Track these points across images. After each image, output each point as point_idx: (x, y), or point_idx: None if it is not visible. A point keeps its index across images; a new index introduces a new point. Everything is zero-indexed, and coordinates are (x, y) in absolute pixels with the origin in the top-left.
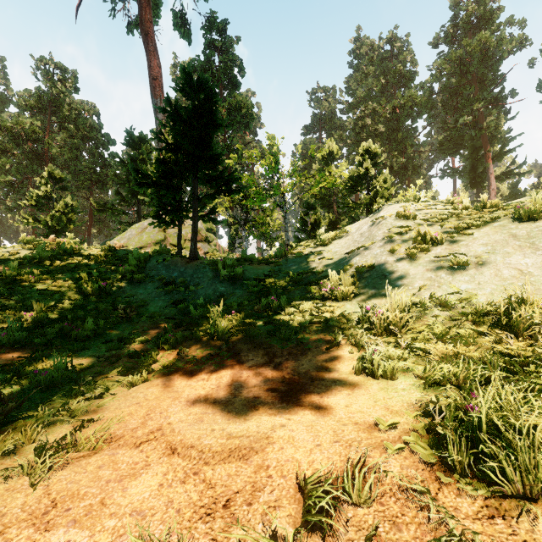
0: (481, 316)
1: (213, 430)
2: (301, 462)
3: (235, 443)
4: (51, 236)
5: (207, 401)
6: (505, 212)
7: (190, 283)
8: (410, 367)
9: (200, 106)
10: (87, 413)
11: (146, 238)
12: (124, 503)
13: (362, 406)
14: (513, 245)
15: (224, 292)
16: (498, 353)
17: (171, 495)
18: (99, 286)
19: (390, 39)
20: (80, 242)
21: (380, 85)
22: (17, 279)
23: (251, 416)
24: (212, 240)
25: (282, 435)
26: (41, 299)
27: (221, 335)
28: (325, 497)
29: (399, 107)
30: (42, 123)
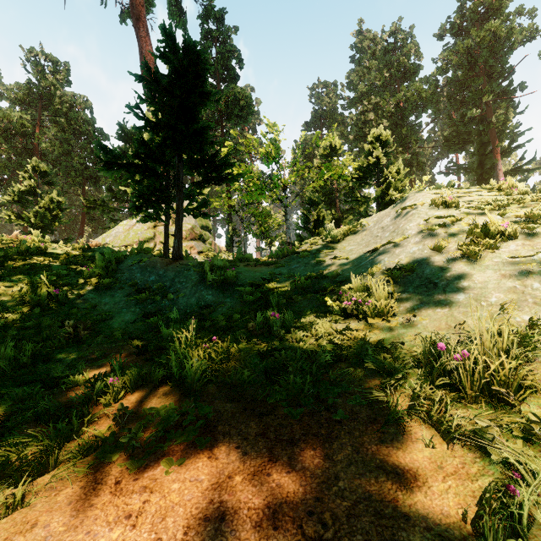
0: None
1: None
2: None
3: None
4: (15, 232)
5: None
6: None
7: (169, 289)
8: None
9: (183, 69)
10: None
11: (133, 235)
12: None
13: None
14: None
15: (211, 302)
16: None
17: None
18: (51, 294)
19: (394, 31)
20: (68, 241)
21: (383, 78)
22: None
23: None
24: (208, 238)
25: None
26: None
27: (191, 383)
28: None
29: (403, 100)
30: (33, 117)
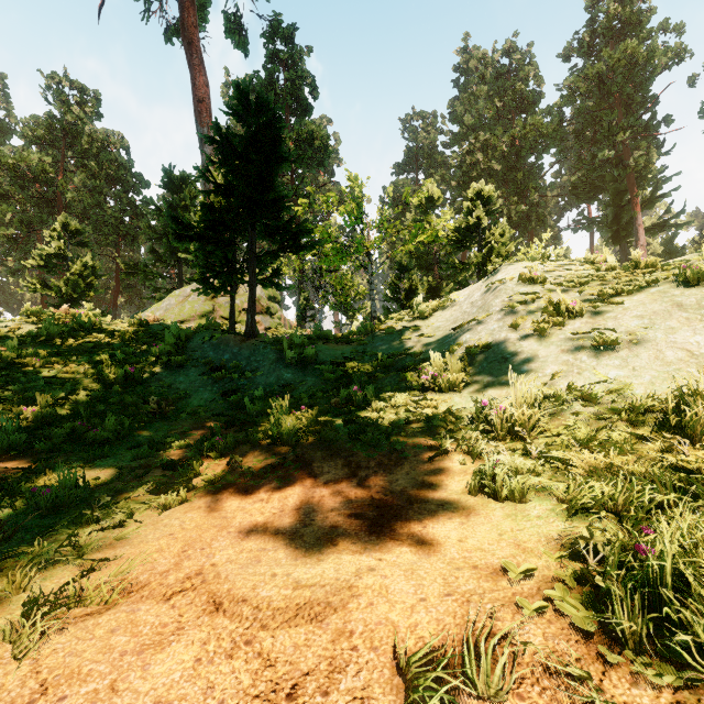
0: (639, 413)
1: (274, 575)
2: (398, 626)
3: (305, 595)
4: (63, 306)
5: (267, 532)
6: (665, 274)
7: (245, 368)
8: (545, 485)
9: (259, 134)
10: (101, 549)
11: (189, 309)
12: (143, 689)
13: (481, 541)
14: (679, 317)
15: (291, 380)
16: (667, 466)
17: (212, 677)
18: (125, 372)
19: (508, 50)
20: (104, 314)
21: (495, 109)
22: (16, 362)
23: (328, 554)
24: (276, 311)
25: (371, 584)
26: (48, 389)
27: (286, 439)
28: (438, 688)
29: (519, 138)
30: (54, 159)
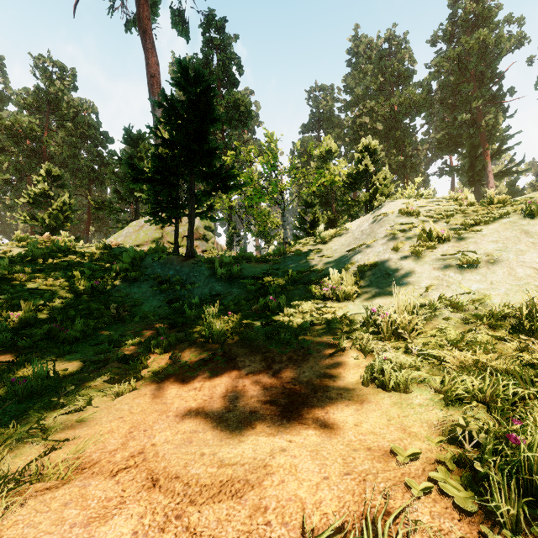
0: (497, 319)
1: (203, 455)
2: (305, 503)
3: (228, 473)
4: (45, 234)
5: (198, 416)
6: (514, 208)
7: (186, 281)
8: (424, 378)
9: (196, 100)
10: (64, 430)
11: (144, 236)
12: None
13: (373, 426)
14: (526, 242)
15: (221, 291)
16: (523, 362)
17: None
18: (92, 285)
19: (388, 37)
20: (78, 240)
21: (378, 83)
22: (7, 277)
23: (247, 436)
24: (210, 238)
25: (282, 463)
26: (31, 298)
27: (216, 338)
28: None
29: (397, 105)
30: (41, 121)
